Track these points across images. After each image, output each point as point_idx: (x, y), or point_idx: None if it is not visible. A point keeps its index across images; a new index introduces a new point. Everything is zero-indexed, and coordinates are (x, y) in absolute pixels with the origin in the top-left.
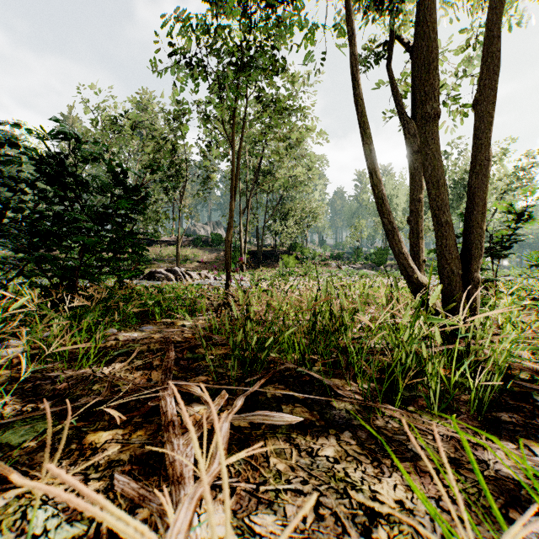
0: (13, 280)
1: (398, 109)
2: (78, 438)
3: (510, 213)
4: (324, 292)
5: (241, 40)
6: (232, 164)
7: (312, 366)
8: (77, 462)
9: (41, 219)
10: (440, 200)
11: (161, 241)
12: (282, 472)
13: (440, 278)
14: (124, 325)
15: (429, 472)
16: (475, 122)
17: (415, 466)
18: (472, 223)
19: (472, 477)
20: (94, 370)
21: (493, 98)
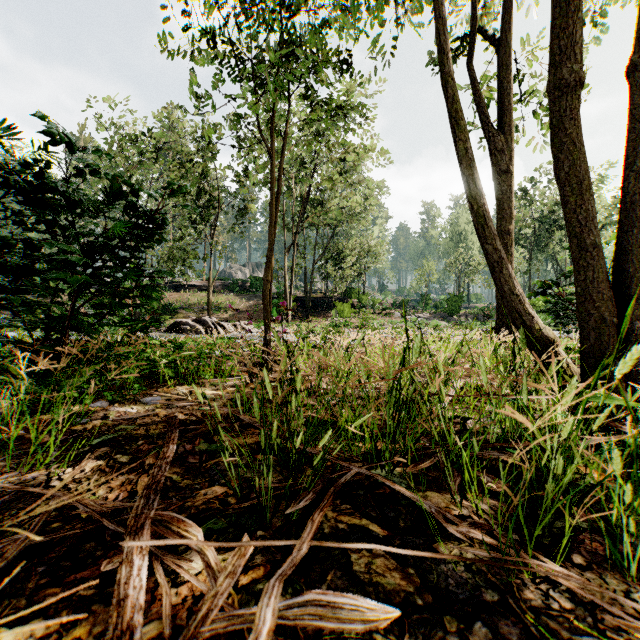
0: None
1: (482, 118)
2: None
3: None
4: (415, 352)
5: None
6: (273, 180)
7: (393, 469)
8: None
9: (6, 248)
10: (584, 212)
11: (190, 286)
12: None
13: (581, 329)
14: (121, 395)
15: None
16: (631, 97)
17: None
18: (630, 247)
19: None
20: (52, 473)
21: None
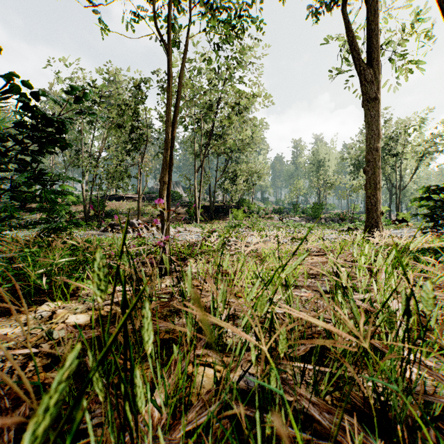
0: None
1: (354, 55)
2: None
3: None
4: None
5: None
6: (169, 76)
7: None
8: None
9: None
10: None
11: (127, 197)
12: None
13: None
14: None
15: None
16: None
17: None
18: None
19: None
20: None
21: None
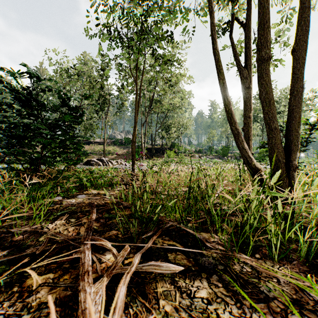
0: (3, 166)
1: (237, 62)
2: (20, 282)
3: (307, 124)
4: (196, 174)
5: (141, 13)
6: (136, 94)
7: (188, 224)
8: (15, 304)
9: (15, 127)
10: (271, 114)
11: (94, 142)
12: (169, 312)
13: (270, 164)
14: (67, 194)
15: (280, 312)
16: (293, 63)
17: (268, 306)
18: (292, 129)
19: (313, 317)
20: (43, 226)
21: (305, 47)
